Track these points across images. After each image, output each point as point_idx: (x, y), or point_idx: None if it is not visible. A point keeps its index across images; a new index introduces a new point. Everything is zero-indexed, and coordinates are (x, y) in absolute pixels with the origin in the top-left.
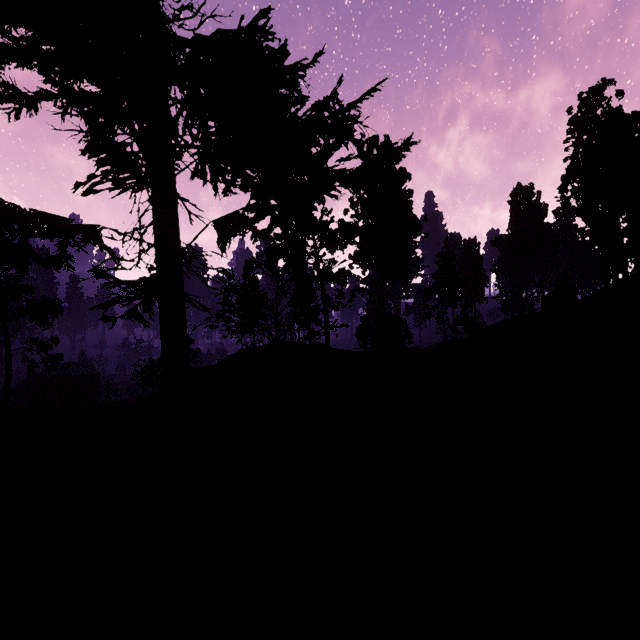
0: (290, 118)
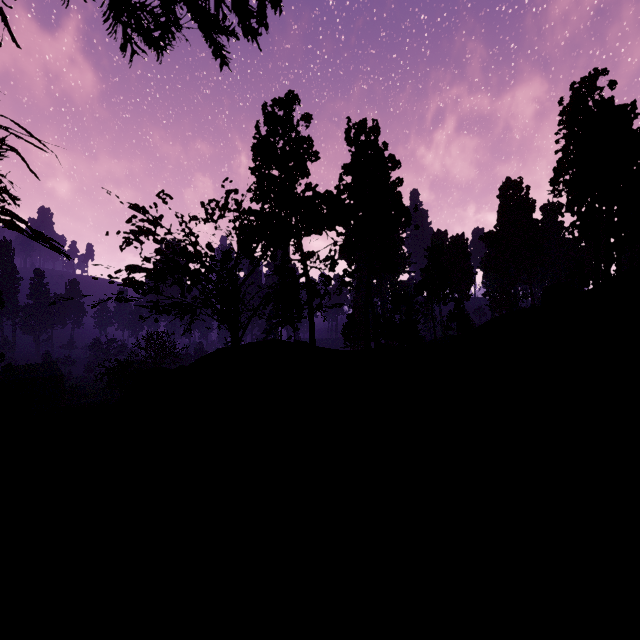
0: None
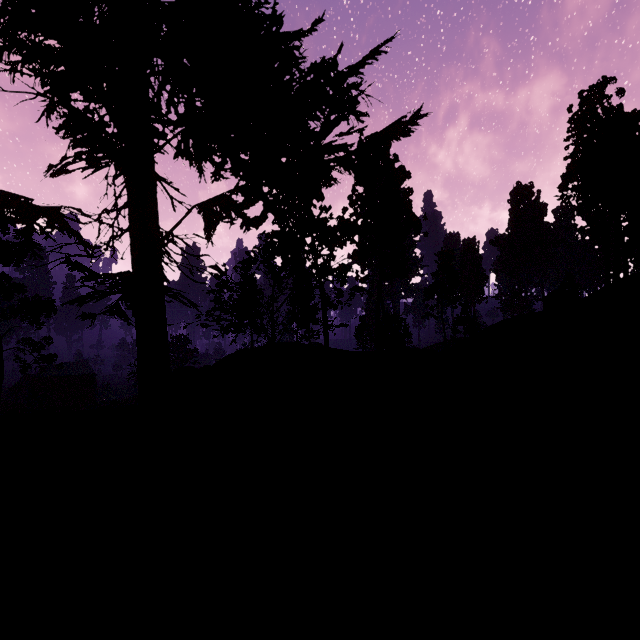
0: (284, 84)
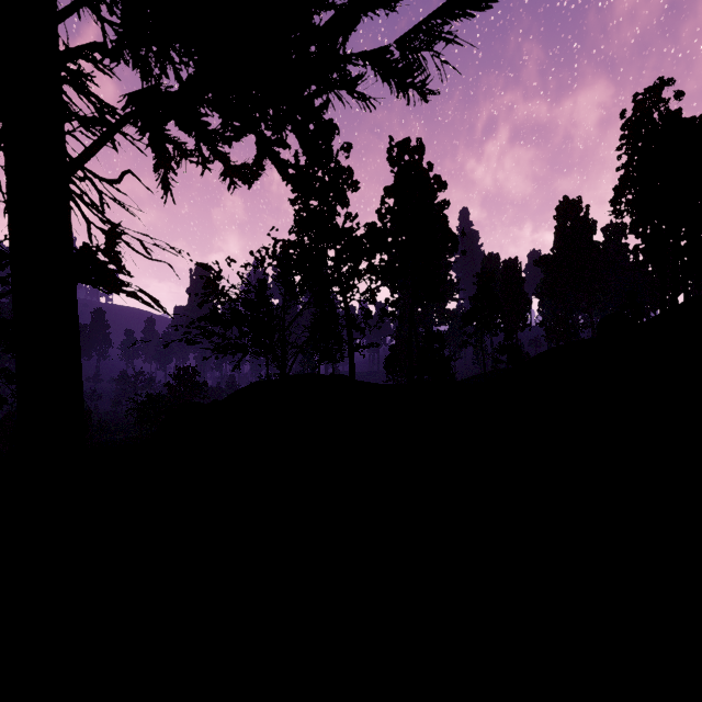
0: None
